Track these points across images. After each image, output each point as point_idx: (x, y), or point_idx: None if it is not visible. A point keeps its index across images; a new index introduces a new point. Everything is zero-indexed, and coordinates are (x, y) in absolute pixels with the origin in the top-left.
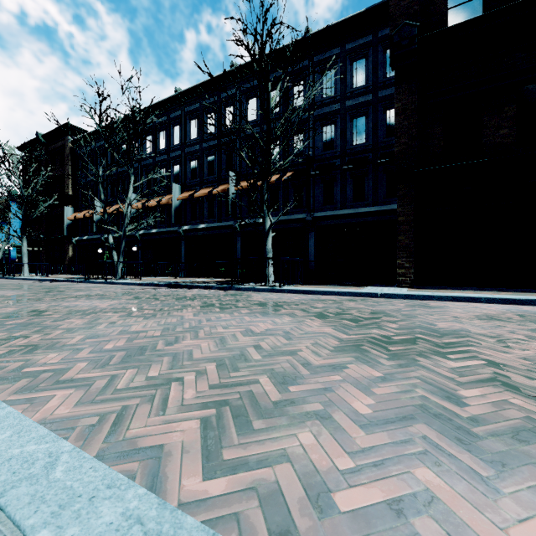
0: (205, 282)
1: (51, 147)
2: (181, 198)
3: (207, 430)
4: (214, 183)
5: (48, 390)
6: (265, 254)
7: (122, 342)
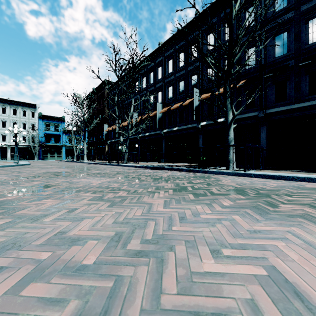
0: (177, 166)
1: (99, 94)
2: (162, 111)
3: None
4: (183, 99)
5: None
6: (227, 142)
7: (0, 291)
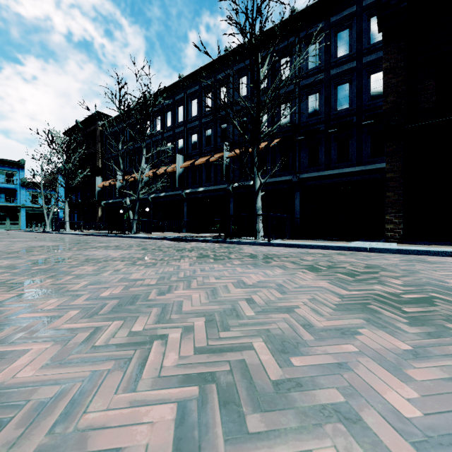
0: (203, 237)
1: (86, 131)
2: (183, 166)
3: (183, 426)
4: (211, 153)
5: (27, 342)
6: (255, 211)
7: (119, 290)
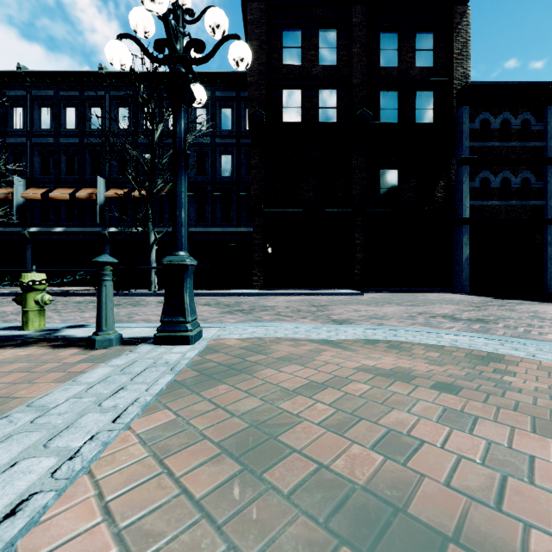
0: (77, 290)
1: None
2: (28, 195)
3: None
4: (76, 185)
5: None
6: (149, 264)
7: None
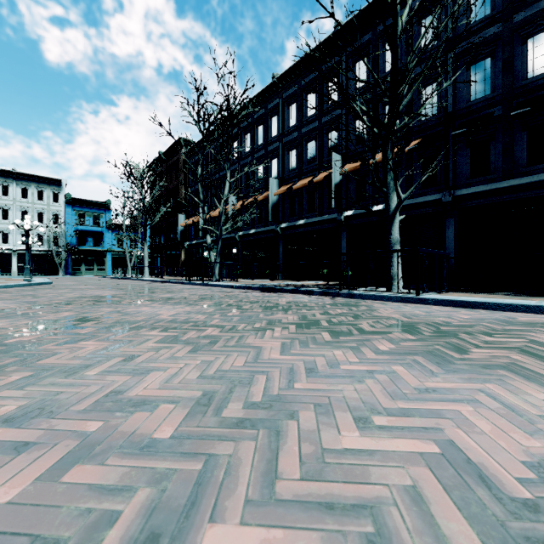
0: (304, 286)
1: (169, 163)
2: (278, 192)
3: None
4: (315, 172)
5: None
6: (388, 246)
7: (30, 476)
